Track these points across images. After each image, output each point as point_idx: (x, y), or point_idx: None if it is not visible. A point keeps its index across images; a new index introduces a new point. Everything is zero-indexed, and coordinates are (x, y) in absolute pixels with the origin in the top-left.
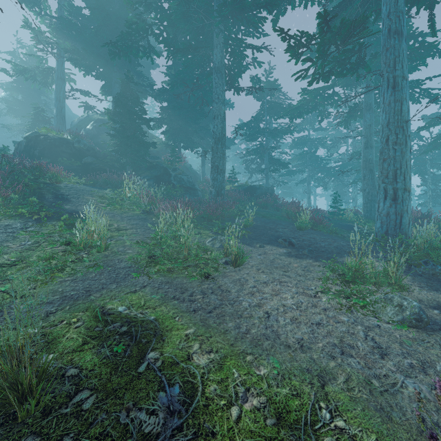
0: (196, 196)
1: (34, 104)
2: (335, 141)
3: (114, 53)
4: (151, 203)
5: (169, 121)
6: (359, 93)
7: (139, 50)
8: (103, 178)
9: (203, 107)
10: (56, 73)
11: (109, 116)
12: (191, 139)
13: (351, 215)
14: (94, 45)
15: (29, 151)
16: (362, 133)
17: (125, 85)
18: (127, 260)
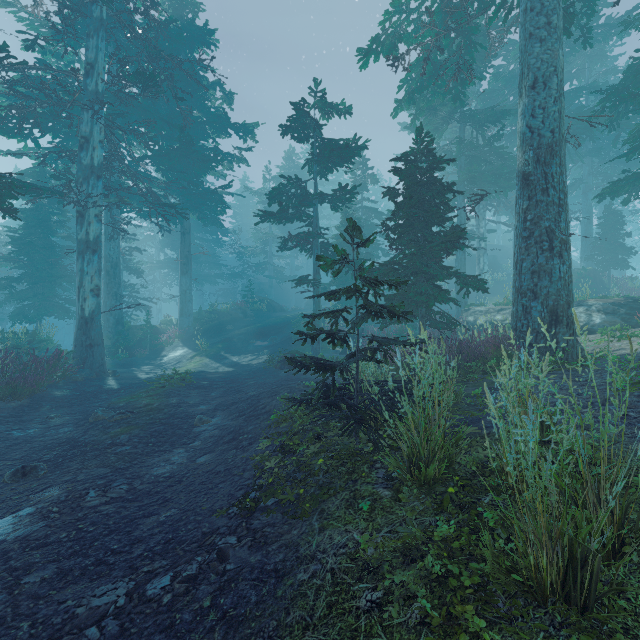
0: None
1: None
2: None
3: None
4: None
5: None
6: None
7: None
8: None
9: None
10: None
11: None
12: None
13: None
14: None
15: None
16: None
17: None
18: None
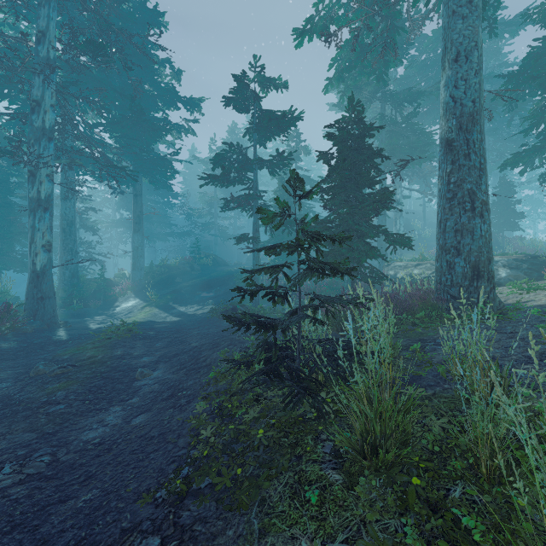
0: None
1: None
2: None
3: None
4: None
5: None
6: None
7: None
8: None
9: None
10: None
11: None
12: None
13: None
14: None
15: None
16: None
17: None
18: None
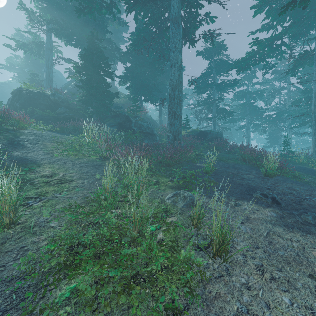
0: (154, 140)
1: (31, 71)
2: (271, 93)
3: (80, 10)
4: (109, 148)
5: (132, 78)
6: (311, 39)
7: (102, 7)
8: (71, 125)
9: (161, 65)
10: (45, 45)
11: (74, 68)
12: (150, 92)
13: (302, 157)
14: (72, 19)
15: (14, 104)
16: (313, 78)
17: (90, 41)
18: (34, 250)
